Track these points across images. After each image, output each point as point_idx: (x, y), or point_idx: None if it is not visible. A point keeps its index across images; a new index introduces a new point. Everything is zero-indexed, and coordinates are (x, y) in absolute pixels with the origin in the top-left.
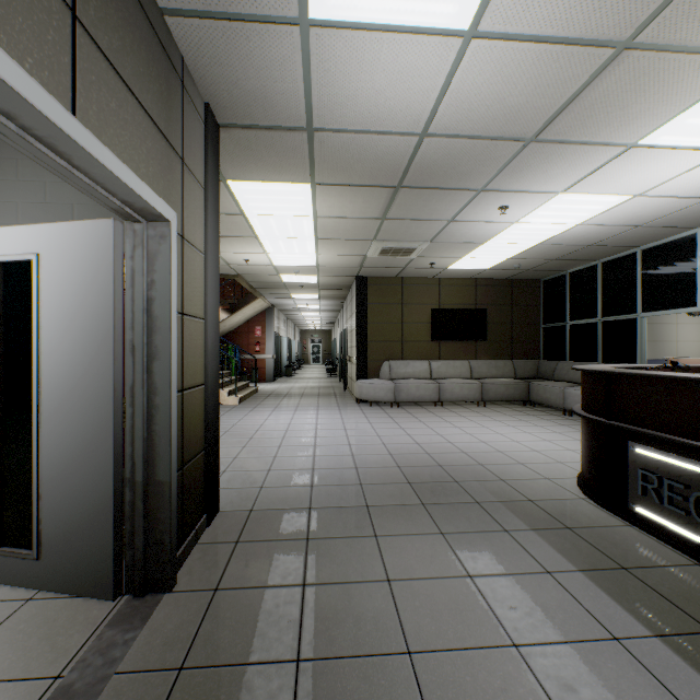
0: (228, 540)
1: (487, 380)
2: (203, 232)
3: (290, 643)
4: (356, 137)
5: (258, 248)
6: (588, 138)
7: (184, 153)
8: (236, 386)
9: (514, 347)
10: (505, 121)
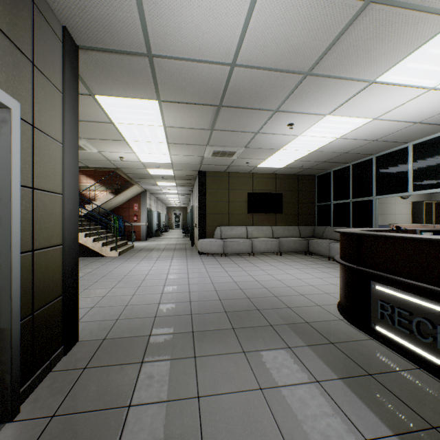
0: (77, 367)
1: (282, 238)
2: (61, 126)
3: None
4: (185, 64)
5: (128, 149)
6: (345, 74)
7: (35, 58)
8: (116, 244)
9: (299, 217)
10: (290, 57)
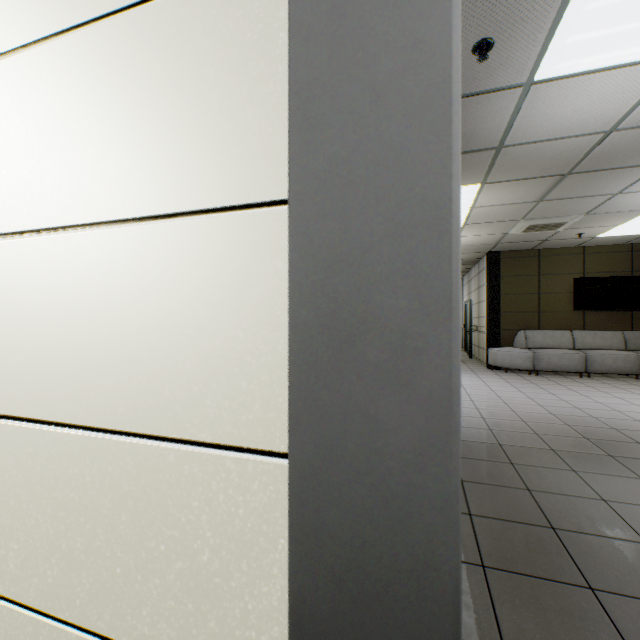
0: None
1: None
2: None
3: (539, 518)
4: (539, 145)
5: None
6: None
7: None
8: None
9: None
10: None
